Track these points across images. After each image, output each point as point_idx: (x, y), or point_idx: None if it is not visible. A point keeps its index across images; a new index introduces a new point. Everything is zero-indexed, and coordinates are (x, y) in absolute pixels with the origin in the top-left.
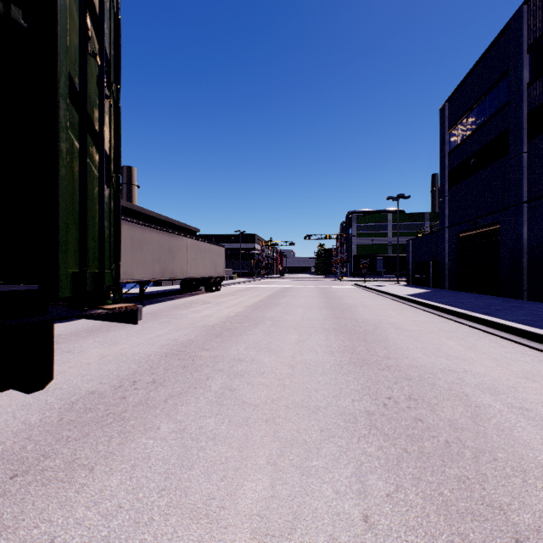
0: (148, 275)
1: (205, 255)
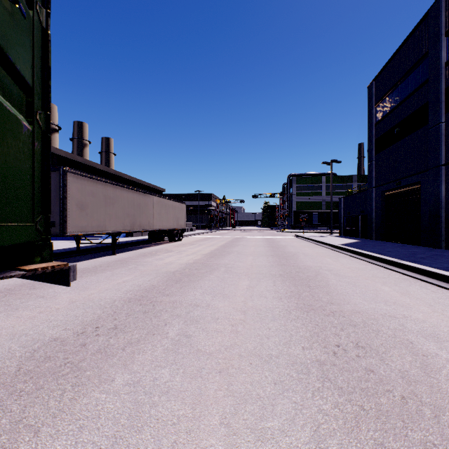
0: (119, 227)
1: (169, 211)
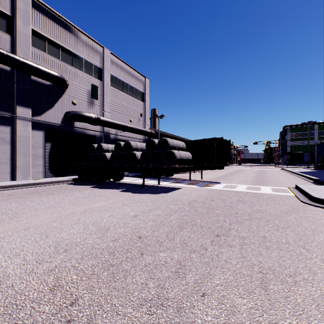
0: None
1: None
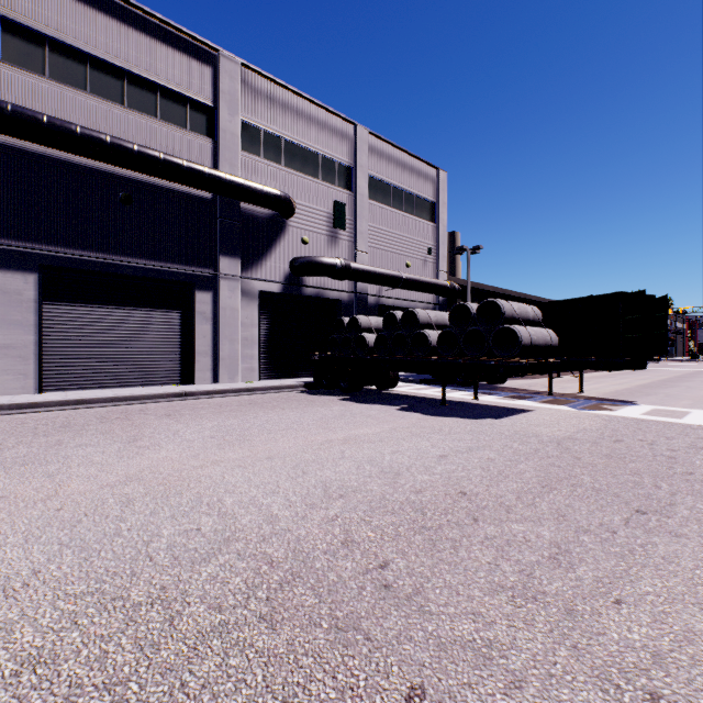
0: None
1: None
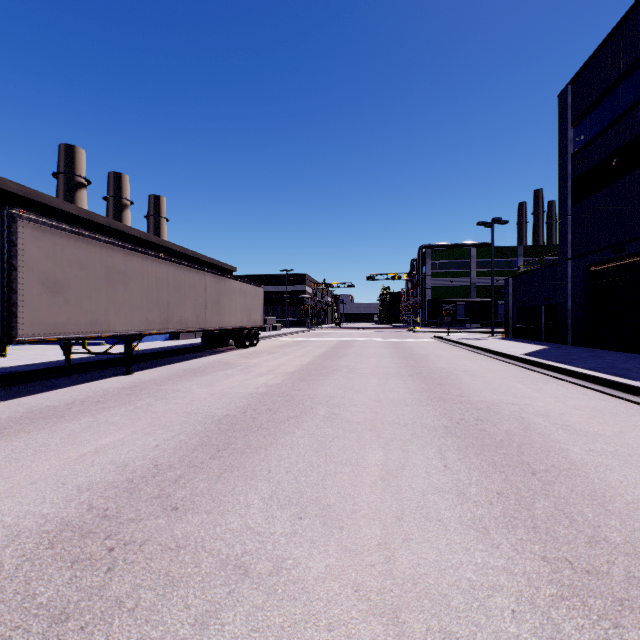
0: (139, 325)
1: (234, 298)
